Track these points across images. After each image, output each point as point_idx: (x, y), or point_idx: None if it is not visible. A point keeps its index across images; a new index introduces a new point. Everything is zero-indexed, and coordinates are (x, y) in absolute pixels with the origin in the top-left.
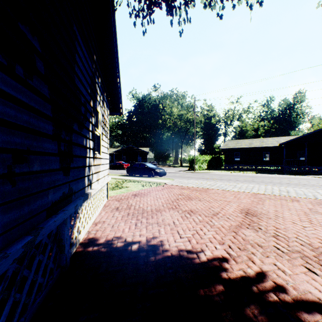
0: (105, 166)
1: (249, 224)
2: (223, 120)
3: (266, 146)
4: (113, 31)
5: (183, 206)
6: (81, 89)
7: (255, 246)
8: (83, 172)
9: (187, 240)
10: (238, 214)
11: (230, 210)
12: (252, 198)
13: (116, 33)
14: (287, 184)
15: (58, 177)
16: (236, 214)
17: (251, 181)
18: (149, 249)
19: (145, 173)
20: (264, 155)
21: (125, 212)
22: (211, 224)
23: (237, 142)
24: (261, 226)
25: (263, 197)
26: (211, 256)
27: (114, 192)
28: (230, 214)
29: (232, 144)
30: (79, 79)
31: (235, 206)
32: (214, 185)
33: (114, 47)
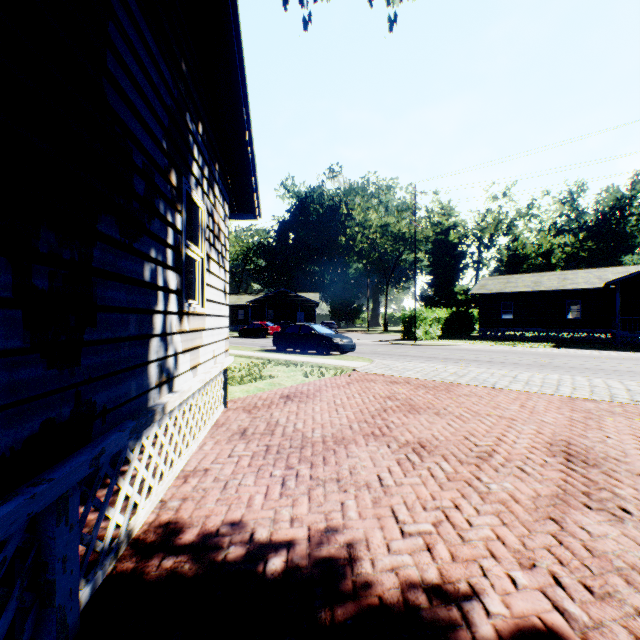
0: (219, 332)
1: (586, 492)
2: (475, 235)
3: (573, 287)
4: (229, 3)
5: (400, 428)
6: (131, 128)
7: (638, 581)
8: (139, 351)
9: (424, 547)
10: (546, 458)
11: (521, 445)
12: (566, 411)
13: (237, 10)
14: (638, 375)
15: (17, 376)
16: (541, 458)
17: (549, 367)
18: (314, 578)
19: (311, 347)
20: (568, 307)
21: (261, 442)
22: (479, 488)
23: (507, 280)
24: (624, 500)
25: (593, 408)
26: (506, 622)
27: (243, 390)
28: (524, 456)
29: (496, 284)
30: (125, 99)
31: (529, 432)
32: (465, 375)
33: (234, 45)
